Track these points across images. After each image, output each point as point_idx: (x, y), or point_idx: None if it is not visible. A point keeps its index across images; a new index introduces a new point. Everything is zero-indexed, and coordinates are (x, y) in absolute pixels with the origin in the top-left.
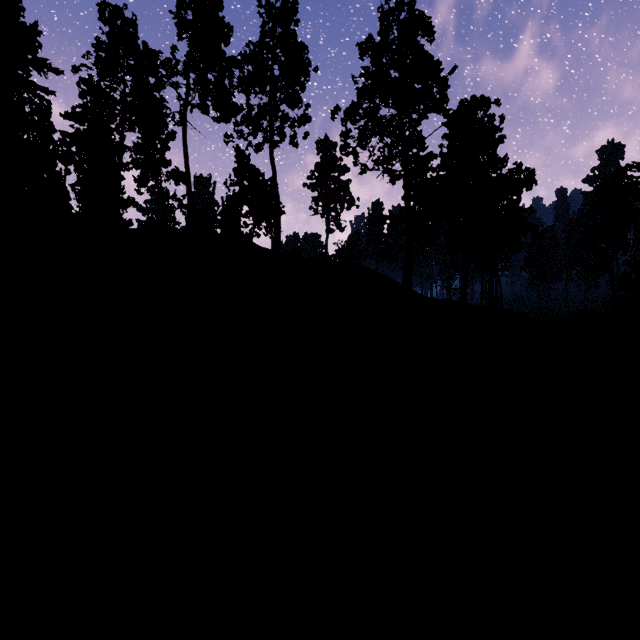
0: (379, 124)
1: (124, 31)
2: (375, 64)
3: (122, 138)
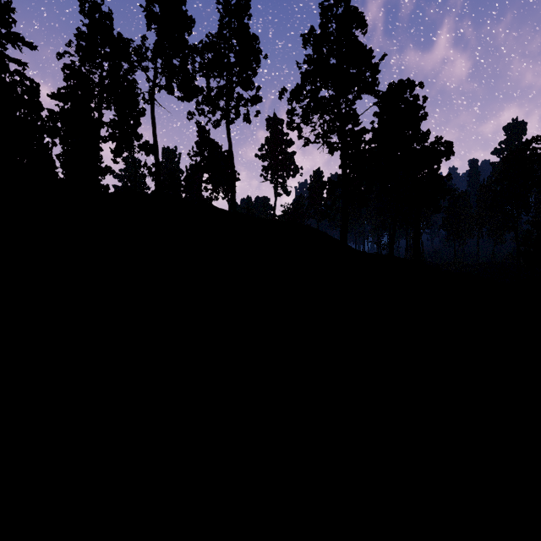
0: (320, 103)
1: (101, 23)
2: (316, 52)
3: (100, 115)
